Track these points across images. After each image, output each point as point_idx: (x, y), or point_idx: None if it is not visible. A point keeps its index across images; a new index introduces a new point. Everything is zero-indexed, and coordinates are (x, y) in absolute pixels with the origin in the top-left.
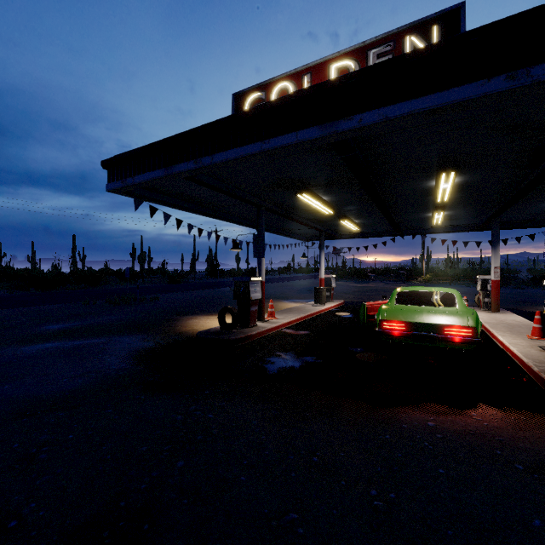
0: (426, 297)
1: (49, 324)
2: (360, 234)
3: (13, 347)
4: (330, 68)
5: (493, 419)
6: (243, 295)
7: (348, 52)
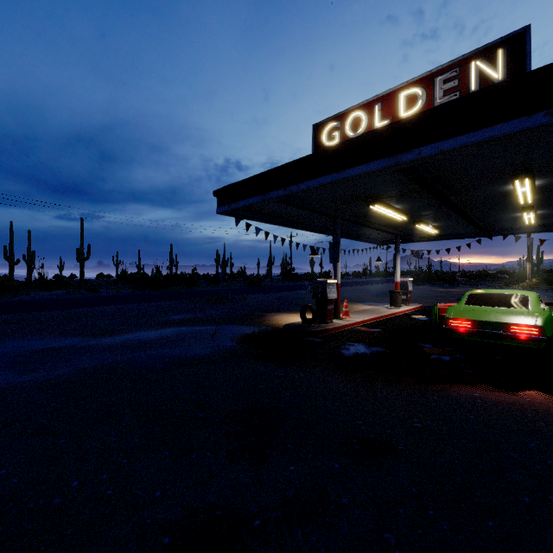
0: (497, 299)
1: (173, 315)
2: (441, 236)
3: (157, 328)
4: (399, 96)
5: (538, 398)
6: (320, 295)
7: (416, 80)
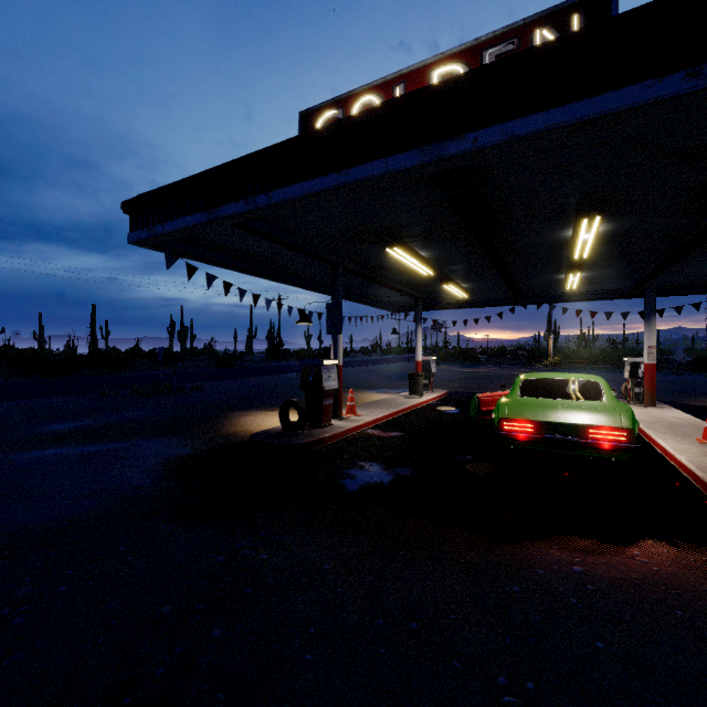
0: (561, 387)
1: (53, 423)
2: (469, 303)
3: None
4: (431, 75)
5: (665, 561)
6: (313, 384)
7: (456, 53)
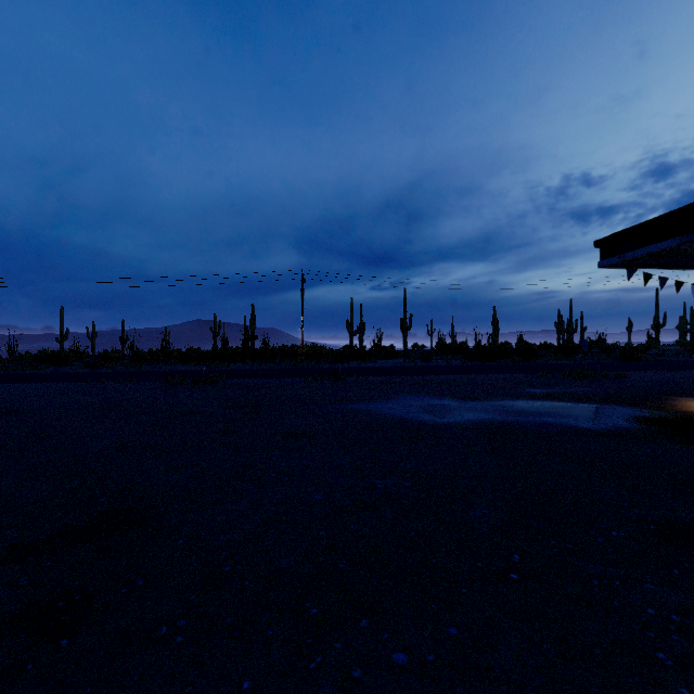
0: None
1: (530, 388)
2: None
3: (521, 399)
4: None
5: None
6: None
7: None
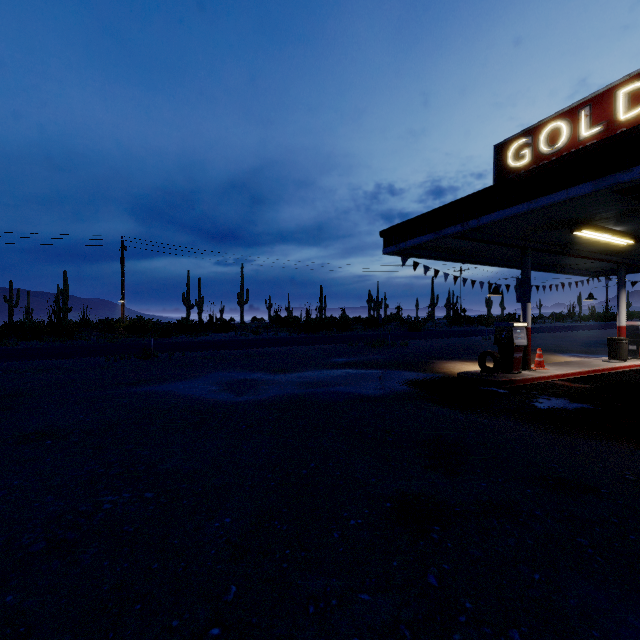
0: None
1: (336, 358)
2: None
3: (325, 369)
4: (617, 94)
5: None
6: (504, 341)
7: None
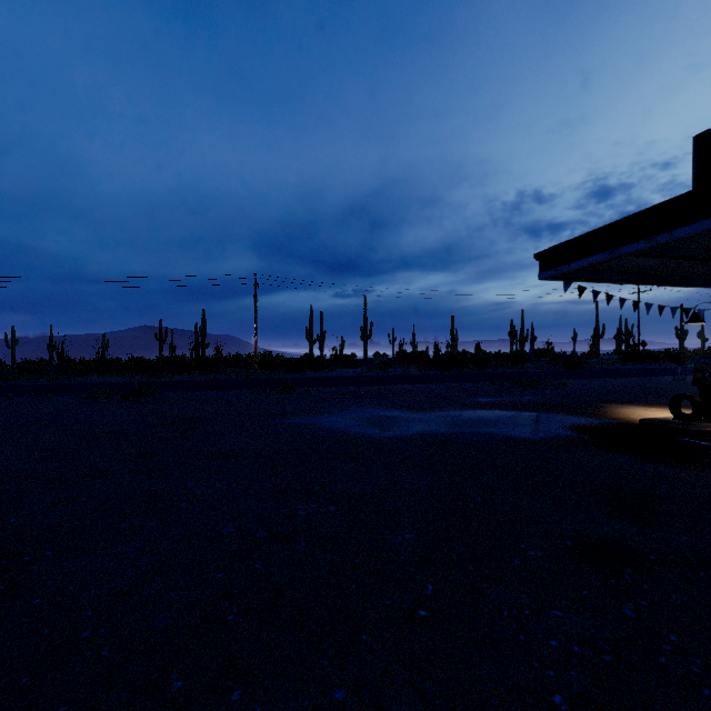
0: None
1: (479, 398)
2: None
3: (469, 409)
4: None
5: None
6: (709, 382)
7: None
